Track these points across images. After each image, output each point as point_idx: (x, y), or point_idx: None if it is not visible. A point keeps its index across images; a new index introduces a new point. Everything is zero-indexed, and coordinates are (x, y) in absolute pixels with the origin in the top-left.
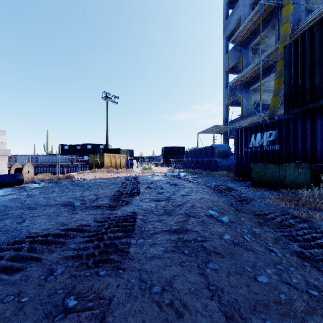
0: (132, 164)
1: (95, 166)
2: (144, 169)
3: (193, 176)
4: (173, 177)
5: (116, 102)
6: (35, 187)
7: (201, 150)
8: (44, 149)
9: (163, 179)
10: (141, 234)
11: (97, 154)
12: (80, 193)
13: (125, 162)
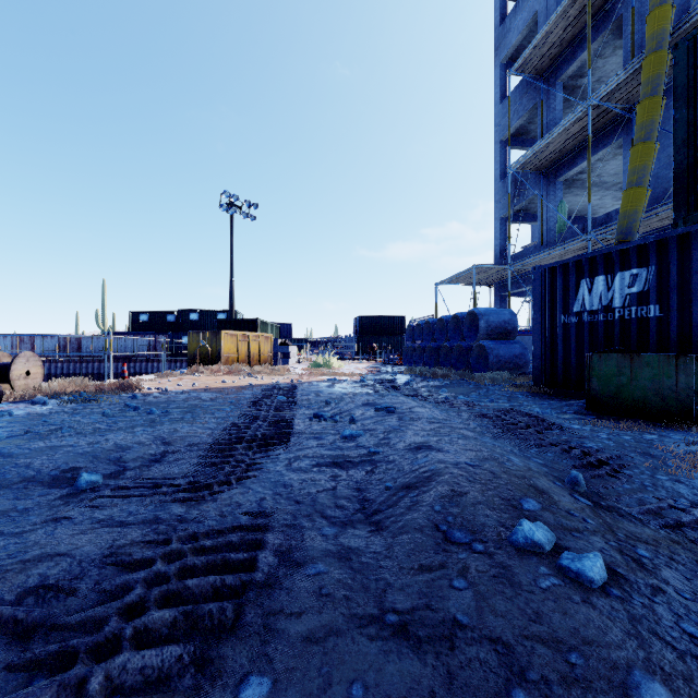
0: (288, 354)
1: (200, 360)
2: (314, 366)
3: (429, 383)
4: (381, 387)
5: (252, 217)
6: (26, 414)
7: (445, 323)
8: (97, 322)
9: (358, 391)
10: (263, 646)
11: (205, 331)
12: (119, 438)
13: (270, 351)
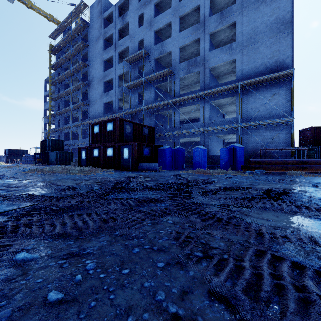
0: None
1: None
2: None
3: None
4: None
5: None
6: None
7: (29, 156)
8: None
9: None
10: None
11: None
12: None
13: None
